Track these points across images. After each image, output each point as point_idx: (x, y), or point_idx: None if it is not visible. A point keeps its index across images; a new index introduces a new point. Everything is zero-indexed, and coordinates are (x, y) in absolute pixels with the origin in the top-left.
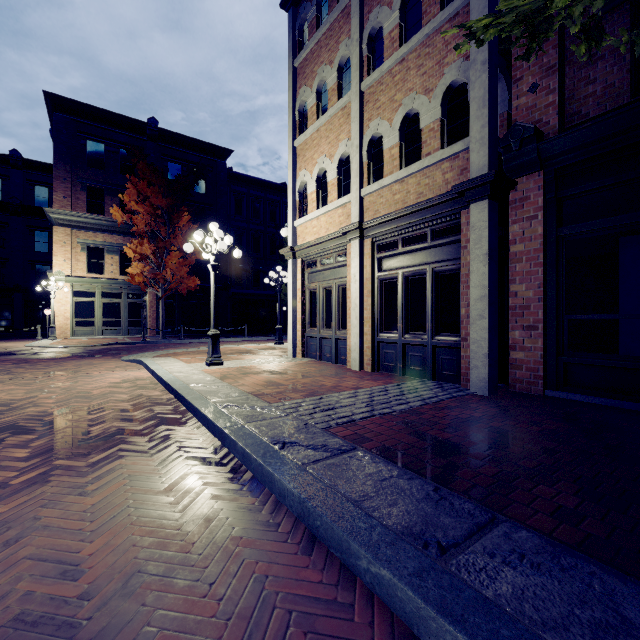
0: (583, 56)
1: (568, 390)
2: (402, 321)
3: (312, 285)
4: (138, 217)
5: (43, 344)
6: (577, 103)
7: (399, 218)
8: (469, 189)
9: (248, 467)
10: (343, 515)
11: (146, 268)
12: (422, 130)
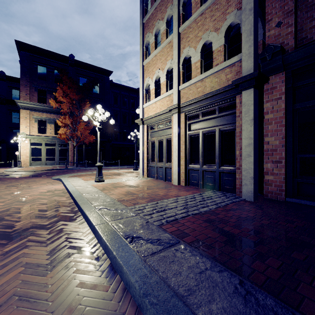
0: (309, 4)
1: (300, 198)
2: (202, 158)
3: (152, 139)
4: (64, 105)
5: (14, 170)
6: (305, 32)
7: (200, 101)
8: (242, 82)
9: (108, 256)
10: (173, 314)
11: (68, 131)
12: (213, 51)
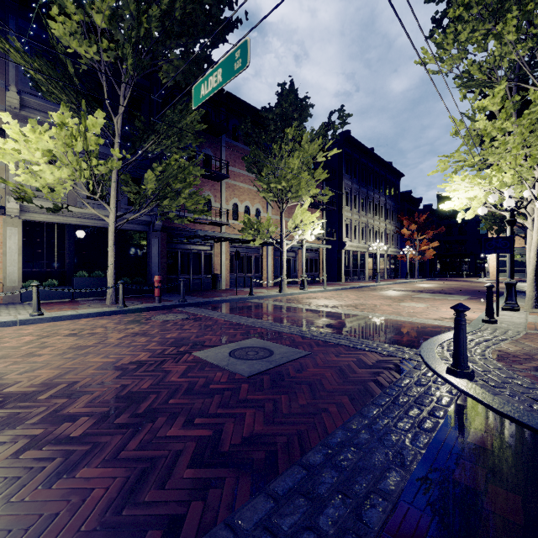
0: None
1: None
2: None
3: None
4: None
5: (484, 279)
6: None
7: None
8: None
9: None
10: None
11: None
12: None
